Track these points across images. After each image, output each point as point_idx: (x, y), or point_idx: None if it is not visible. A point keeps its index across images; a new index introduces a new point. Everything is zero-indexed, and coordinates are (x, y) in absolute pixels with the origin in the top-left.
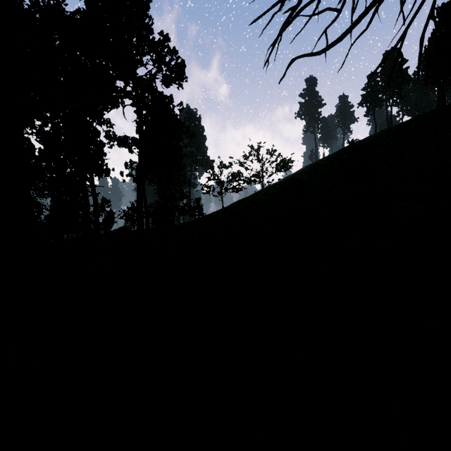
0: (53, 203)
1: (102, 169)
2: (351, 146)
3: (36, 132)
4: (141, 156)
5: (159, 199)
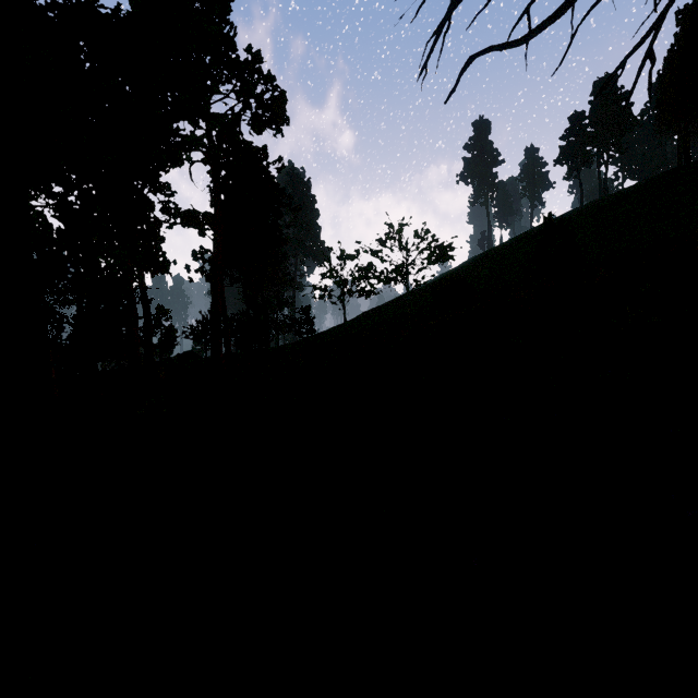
0: (79, 313)
1: (157, 261)
2: (547, 223)
3: (54, 204)
4: (219, 240)
5: (246, 309)
